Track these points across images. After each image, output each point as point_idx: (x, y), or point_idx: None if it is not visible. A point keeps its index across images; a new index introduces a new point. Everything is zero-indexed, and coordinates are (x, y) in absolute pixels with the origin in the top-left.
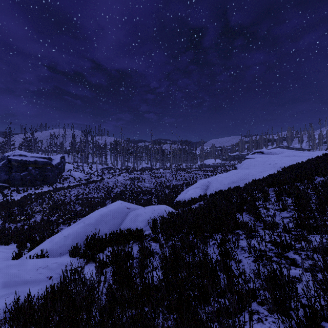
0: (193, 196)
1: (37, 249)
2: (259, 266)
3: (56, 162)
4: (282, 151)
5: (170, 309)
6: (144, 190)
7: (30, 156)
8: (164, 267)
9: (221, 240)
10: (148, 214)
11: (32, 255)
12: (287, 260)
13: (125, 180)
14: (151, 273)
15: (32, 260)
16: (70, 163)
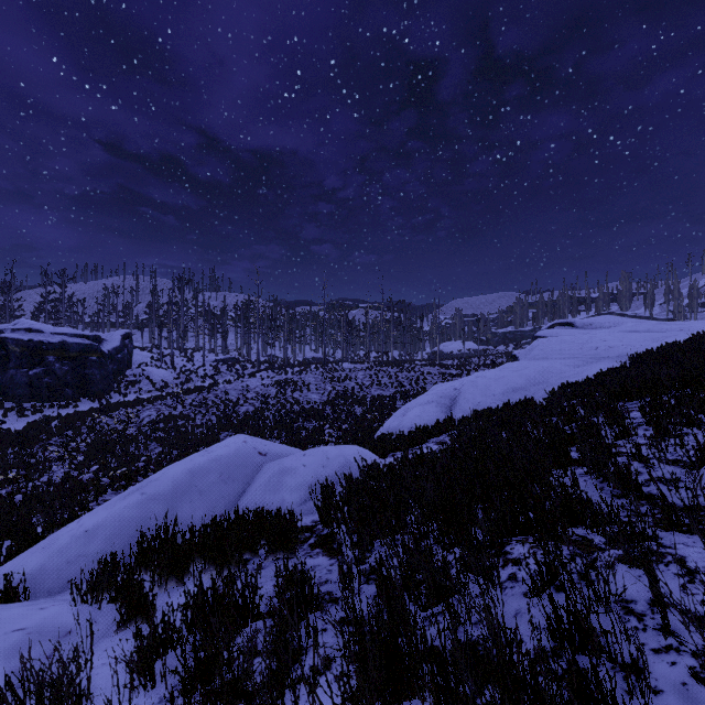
0: (421, 421)
1: (6, 570)
2: None
3: (110, 347)
4: (617, 321)
5: None
6: (308, 410)
7: (51, 331)
8: (356, 694)
9: (541, 571)
10: (313, 471)
11: None
12: None
13: (266, 387)
14: None
15: None
16: (146, 350)
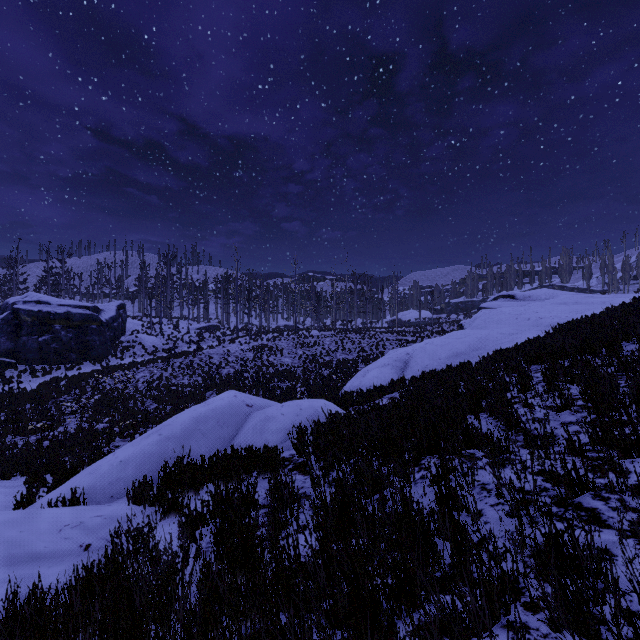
0: (378, 381)
1: (65, 488)
2: (522, 526)
3: (108, 316)
4: (552, 294)
5: (336, 617)
6: (282, 371)
7: (57, 303)
8: (322, 526)
9: (438, 470)
10: (289, 418)
11: (53, 500)
12: (580, 511)
13: (244, 351)
14: (295, 539)
15: (51, 510)
16: (137, 319)
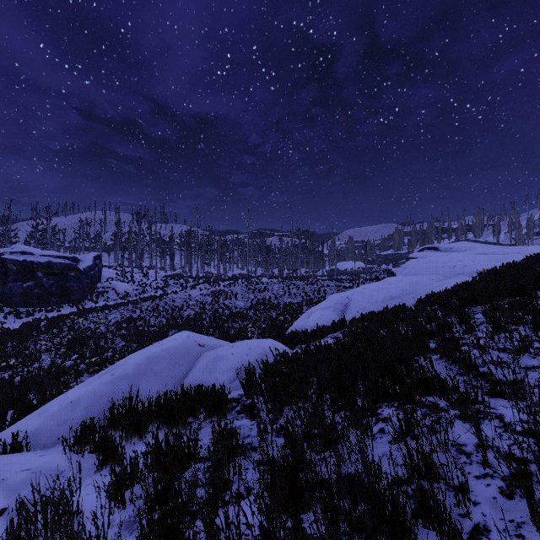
0: (321, 322)
1: (12, 430)
2: None
3: (85, 265)
4: (471, 246)
5: None
6: (236, 313)
7: (40, 254)
8: (268, 506)
9: (401, 425)
10: (239, 358)
11: None
12: None
13: (204, 296)
14: (235, 518)
15: None
16: (112, 268)
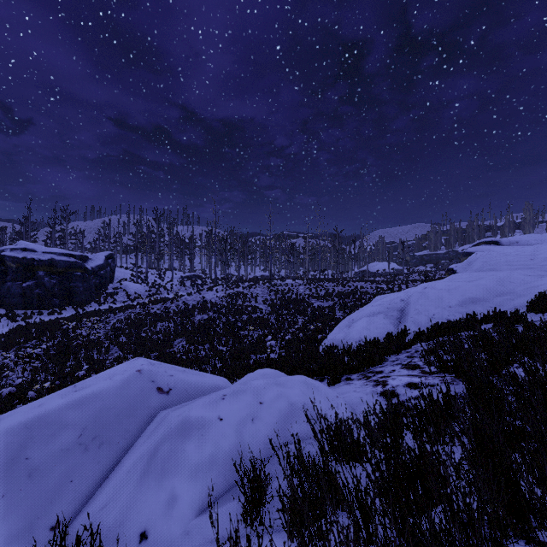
0: (369, 334)
1: None
2: None
3: (94, 264)
4: (543, 239)
5: None
6: (254, 319)
7: (42, 251)
8: None
9: None
10: (235, 429)
11: None
12: None
13: (220, 298)
14: None
15: None
16: (129, 269)
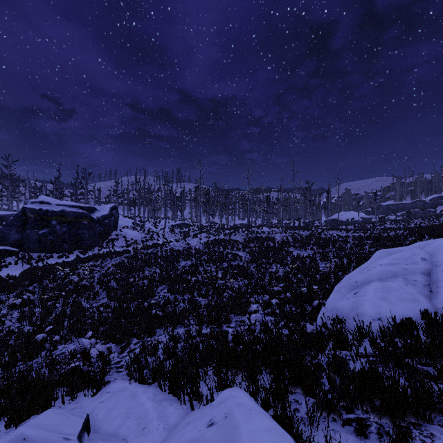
0: (392, 309)
1: None
2: None
3: (99, 215)
4: None
5: None
6: (234, 267)
7: (56, 203)
8: None
9: None
10: None
11: None
12: None
13: (203, 245)
14: None
15: None
16: (132, 218)
